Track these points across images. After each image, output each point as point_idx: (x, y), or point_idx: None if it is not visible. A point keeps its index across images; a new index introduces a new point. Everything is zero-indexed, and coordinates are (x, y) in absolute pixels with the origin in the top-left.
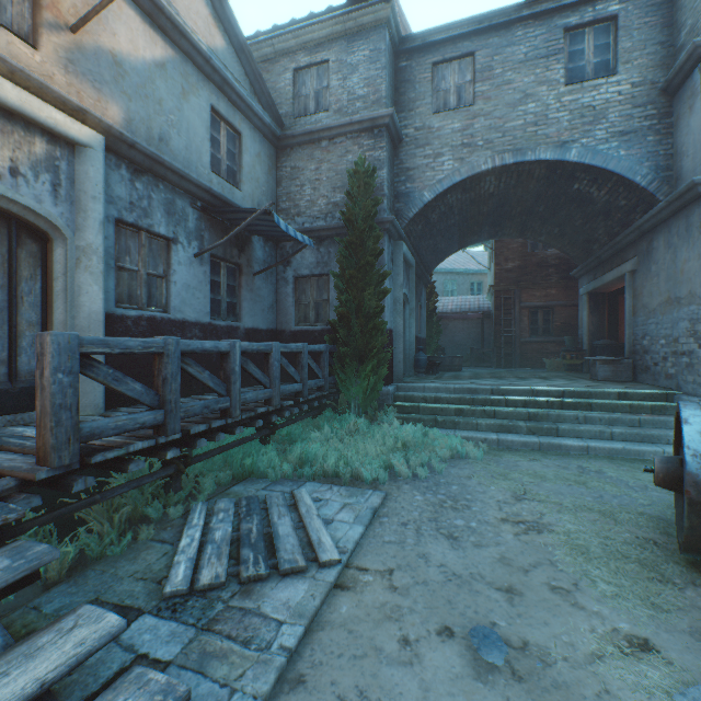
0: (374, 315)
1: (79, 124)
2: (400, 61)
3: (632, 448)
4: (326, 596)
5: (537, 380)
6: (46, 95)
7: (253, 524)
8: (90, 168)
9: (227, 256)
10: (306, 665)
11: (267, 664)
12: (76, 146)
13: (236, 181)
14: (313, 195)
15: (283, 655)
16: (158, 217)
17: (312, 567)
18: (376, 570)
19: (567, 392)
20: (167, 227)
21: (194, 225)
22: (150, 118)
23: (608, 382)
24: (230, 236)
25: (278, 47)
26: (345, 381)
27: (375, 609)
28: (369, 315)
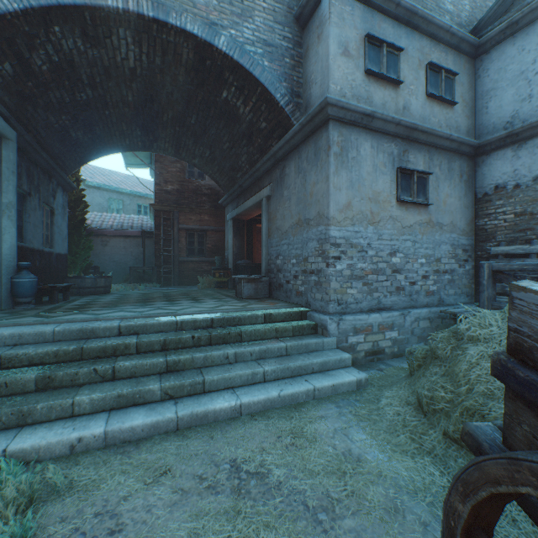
0: None
1: None
2: None
3: (288, 393)
4: None
5: (187, 303)
6: None
7: None
8: None
9: None
10: None
11: None
12: None
13: None
14: None
15: None
16: None
17: None
18: None
19: (217, 320)
20: None
21: None
22: None
23: (252, 301)
24: None
25: None
26: None
27: None
28: None
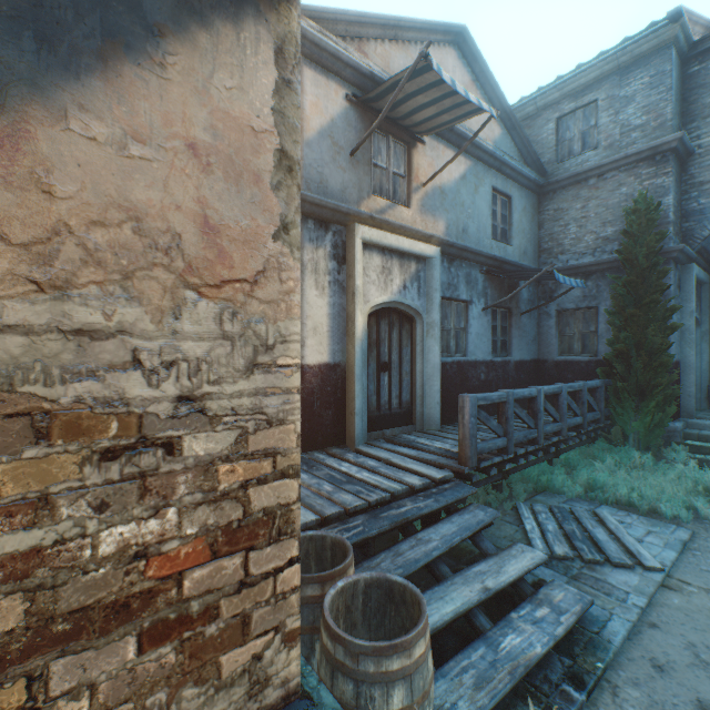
0: (658, 352)
1: (430, 246)
2: (689, 67)
3: None
4: (656, 589)
5: None
6: (416, 236)
7: (572, 526)
8: (433, 271)
9: (501, 304)
10: (655, 619)
11: (627, 609)
12: (426, 259)
13: (506, 238)
14: (578, 232)
15: (637, 608)
16: (461, 288)
17: (637, 568)
18: (698, 586)
19: None
20: (466, 293)
21: (481, 286)
22: (457, 219)
23: None
24: (513, 293)
25: (540, 103)
26: (621, 414)
27: (704, 609)
28: (652, 351)
